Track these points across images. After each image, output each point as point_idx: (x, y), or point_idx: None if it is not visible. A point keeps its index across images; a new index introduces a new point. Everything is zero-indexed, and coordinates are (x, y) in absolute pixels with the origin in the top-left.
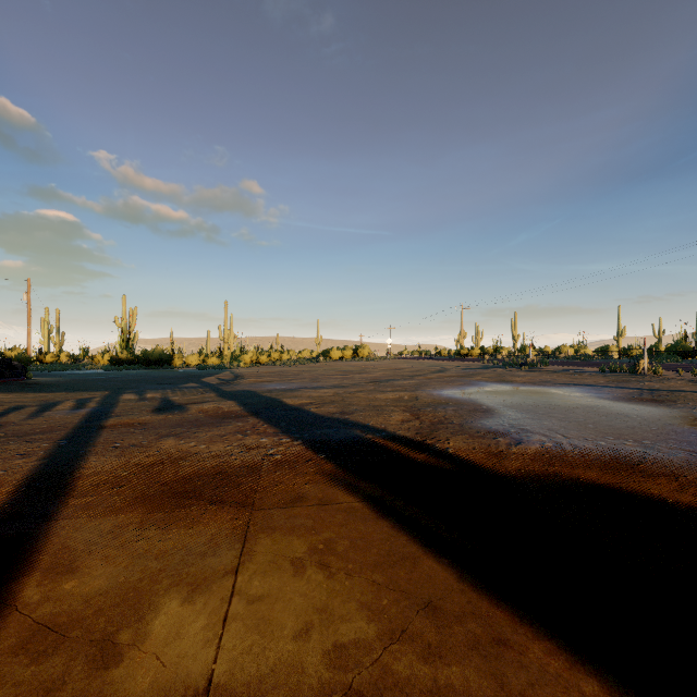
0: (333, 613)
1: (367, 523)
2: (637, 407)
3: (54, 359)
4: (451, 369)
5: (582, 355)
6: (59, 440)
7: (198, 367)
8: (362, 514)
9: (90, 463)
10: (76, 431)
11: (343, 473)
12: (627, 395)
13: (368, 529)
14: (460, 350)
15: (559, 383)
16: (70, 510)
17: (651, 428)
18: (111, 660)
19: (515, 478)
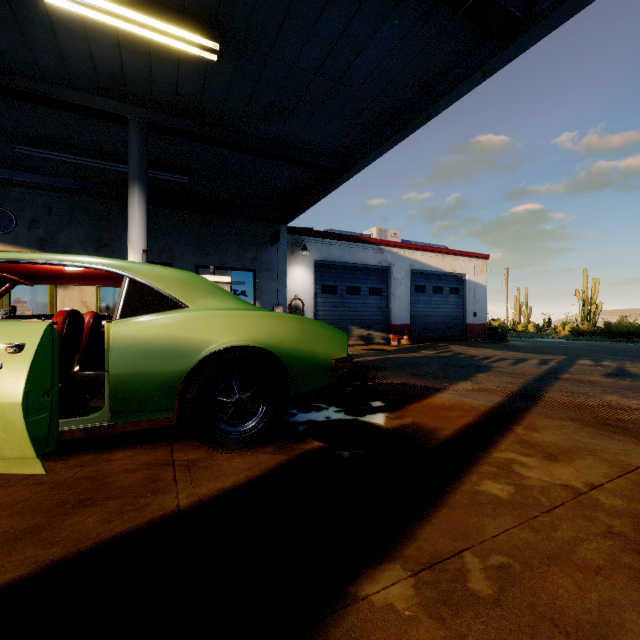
0: None
1: None
2: None
3: (523, 329)
4: None
5: None
6: (529, 380)
7: None
8: None
9: (548, 395)
10: (539, 377)
11: None
12: None
13: None
14: None
15: None
16: (535, 411)
17: None
18: (553, 460)
19: None
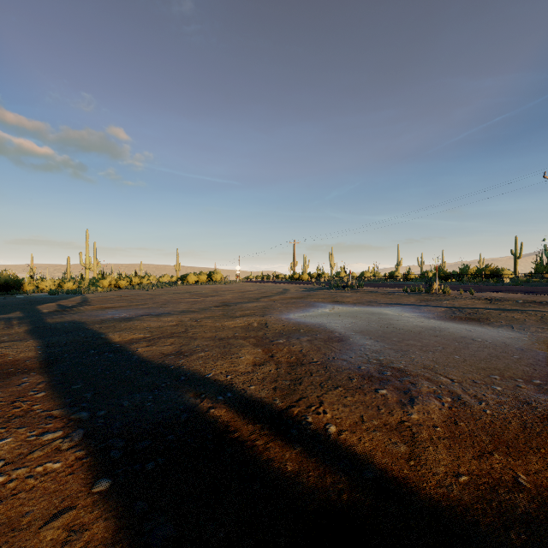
0: None
1: None
2: (468, 328)
3: None
4: (290, 291)
5: (380, 279)
6: None
7: (49, 292)
8: None
9: None
10: None
11: None
12: (446, 314)
13: None
14: (293, 275)
15: (383, 303)
16: None
17: (514, 357)
18: None
19: (478, 519)
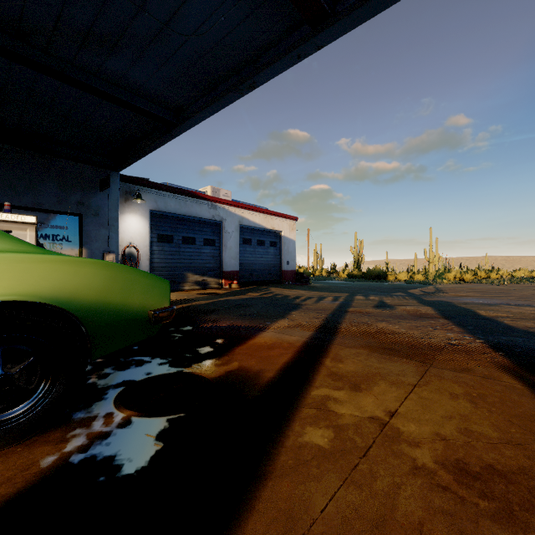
0: (470, 419)
1: (522, 397)
2: None
3: (319, 274)
4: None
5: None
6: (328, 314)
7: (406, 282)
8: (520, 392)
9: (343, 326)
10: (335, 311)
11: (517, 368)
12: None
13: (521, 400)
14: None
15: None
16: (337, 342)
17: None
18: (358, 390)
19: None
